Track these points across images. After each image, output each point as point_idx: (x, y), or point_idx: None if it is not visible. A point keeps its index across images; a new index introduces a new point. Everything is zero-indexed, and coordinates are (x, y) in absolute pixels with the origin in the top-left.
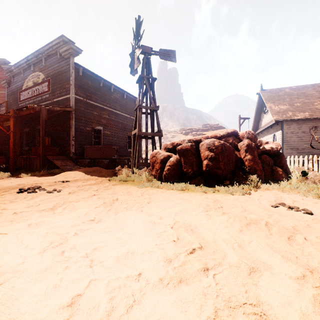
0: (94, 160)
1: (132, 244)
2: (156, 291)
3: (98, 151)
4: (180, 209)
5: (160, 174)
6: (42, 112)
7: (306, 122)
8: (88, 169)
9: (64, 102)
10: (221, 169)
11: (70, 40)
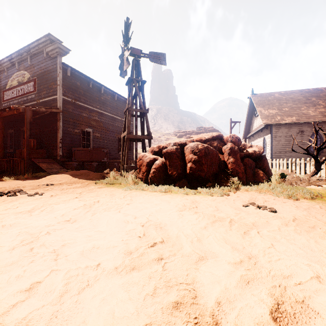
0: (82, 163)
1: (99, 240)
2: (109, 277)
3: (86, 154)
4: (157, 210)
5: (146, 177)
6: (27, 113)
7: (293, 126)
8: (75, 172)
9: (51, 103)
10: (204, 171)
11: (57, 39)
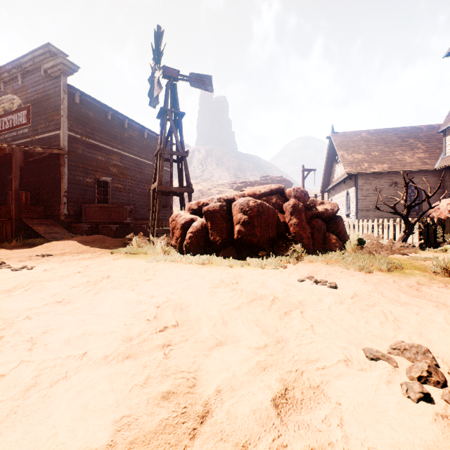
0: (97, 225)
1: (93, 325)
2: (95, 367)
3: (103, 213)
4: (184, 287)
5: (180, 244)
6: (16, 155)
7: (384, 176)
8: (85, 238)
9: (52, 141)
10: (257, 236)
11: (60, 51)
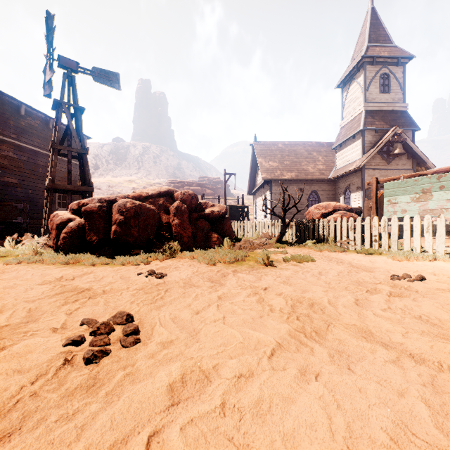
0: None
1: None
2: None
3: None
4: (7, 286)
5: (57, 245)
6: None
7: (293, 183)
8: None
9: None
10: (134, 236)
11: None
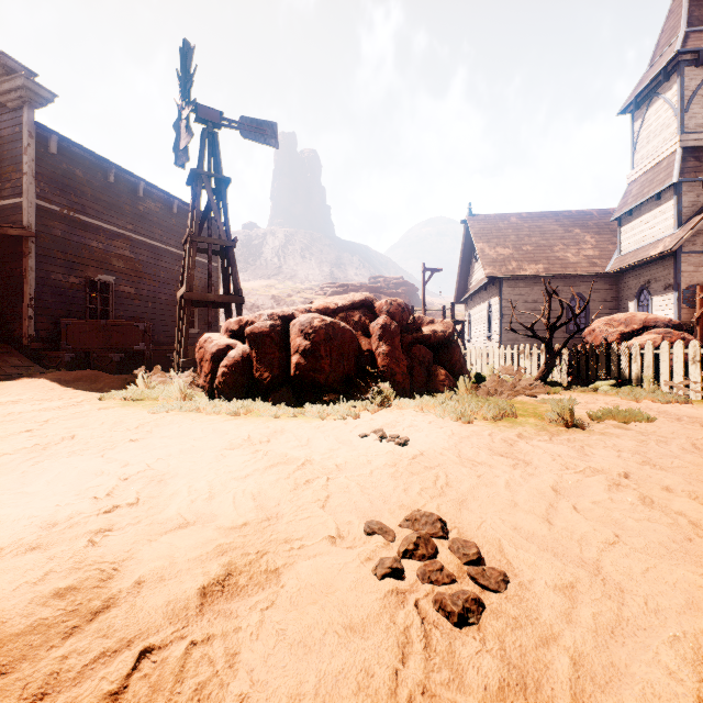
0: (87, 353)
1: (3, 508)
2: None
3: (97, 334)
4: (184, 449)
5: (211, 384)
6: None
7: (539, 282)
8: (63, 374)
9: (8, 215)
10: (325, 372)
11: (23, 66)
